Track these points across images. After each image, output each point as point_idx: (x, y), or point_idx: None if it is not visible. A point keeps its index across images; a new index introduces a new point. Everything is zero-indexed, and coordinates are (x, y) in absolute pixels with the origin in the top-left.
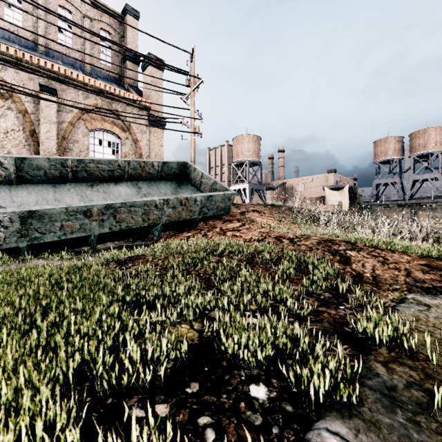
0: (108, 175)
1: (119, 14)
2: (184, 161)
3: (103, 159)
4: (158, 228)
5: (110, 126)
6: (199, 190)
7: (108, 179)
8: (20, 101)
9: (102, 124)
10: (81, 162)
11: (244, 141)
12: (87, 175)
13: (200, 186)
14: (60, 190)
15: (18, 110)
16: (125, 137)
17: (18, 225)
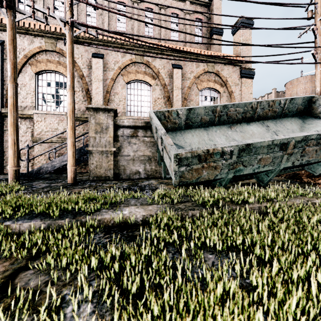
0: (241, 116)
1: (207, 2)
2: (311, 95)
3: (241, 103)
4: None
5: (213, 84)
6: None
7: (240, 121)
8: (162, 78)
9: (207, 84)
10: (224, 107)
11: (300, 83)
12: (226, 118)
13: None
14: (210, 132)
15: (160, 84)
16: (222, 91)
17: (234, 158)
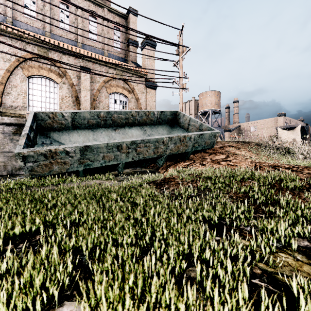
0: (124, 122)
1: (124, 14)
2: (175, 110)
3: (122, 111)
4: (162, 159)
5: (121, 90)
6: (187, 131)
7: (124, 125)
8: (70, 78)
9: (116, 89)
10: (108, 114)
11: (208, 96)
12: (112, 122)
13: (188, 128)
14: (96, 133)
15: (68, 83)
16: (130, 96)
17: (79, 155)
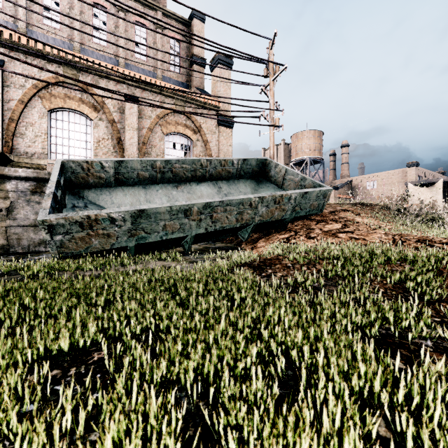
0: (190, 175)
1: (186, 20)
2: (264, 158)
3: (187, 159)
4: (248, 230)
5: (183, 128)
6: (281, 189)
7: (190, 180)
8: (109, 111)
9: (176, 128)
10: (168, 163)
11: (304, 137)
12: (172, 175)
13: (282, 184)
14: (150, 191)
15: (107, 120)
16: (196, 138)
17: (129, 224)
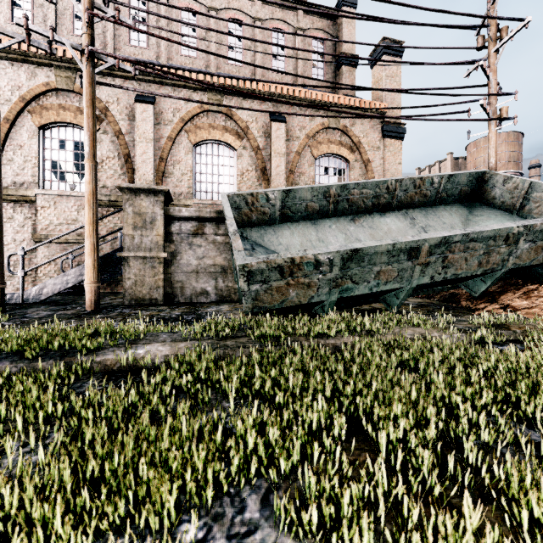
0: (371, 203)
1: (332, 11)
2: (481, 171)
3: (370, 181)
4: (486, 279)
5: (337, 147)
6: (517, 215)
7: (370, 210)
8: (253, 137)
9: (328, 147)
10: (344, 189)
11: None
12: (348, 205)
13: (520, 208)
14: (321, 227)
15: (251, 148)
16: (353, 159)
17: (336, 270)
